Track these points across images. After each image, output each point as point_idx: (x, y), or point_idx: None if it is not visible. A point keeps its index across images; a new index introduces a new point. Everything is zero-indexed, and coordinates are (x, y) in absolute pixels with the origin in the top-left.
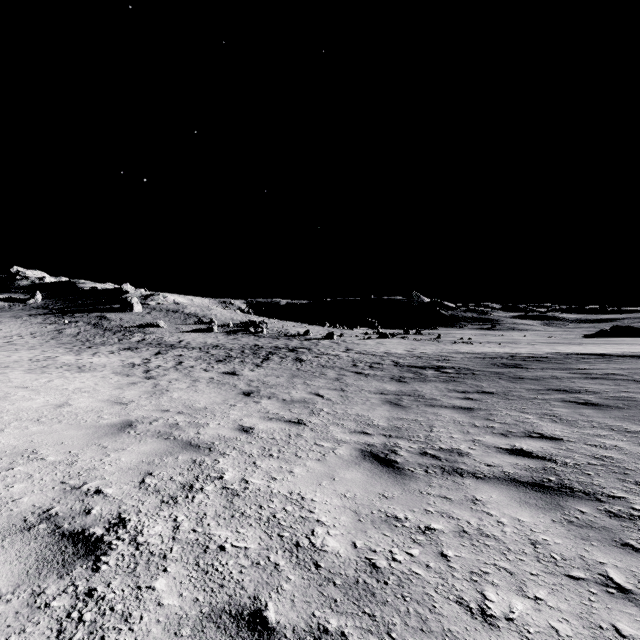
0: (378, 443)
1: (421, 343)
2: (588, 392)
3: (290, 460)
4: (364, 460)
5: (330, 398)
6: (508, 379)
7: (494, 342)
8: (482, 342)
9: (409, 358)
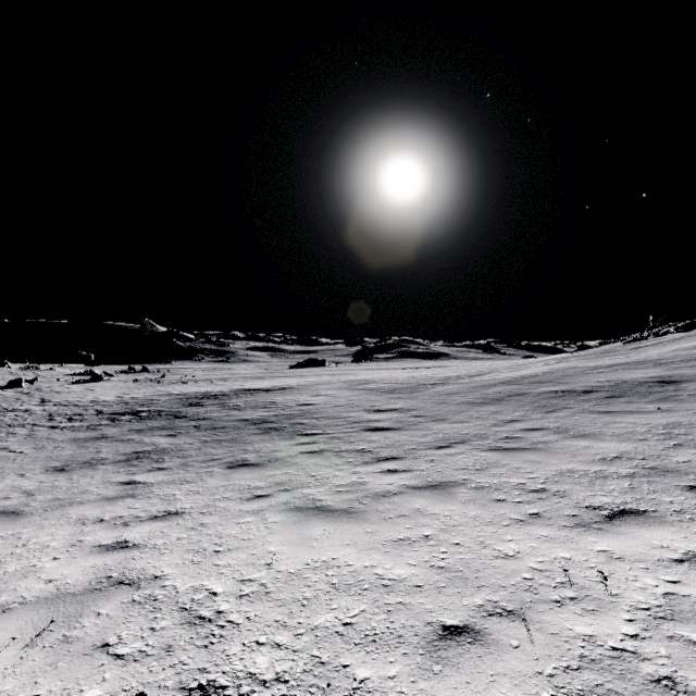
0: (60, 465)
1: (139, 386)
2: (208, 419)
3: (1, 480)
4: (49, 471)
5: (23, 451)
6: (178, 416)
7: (210, 380)
8: (200, 380)
9: (116, 405)
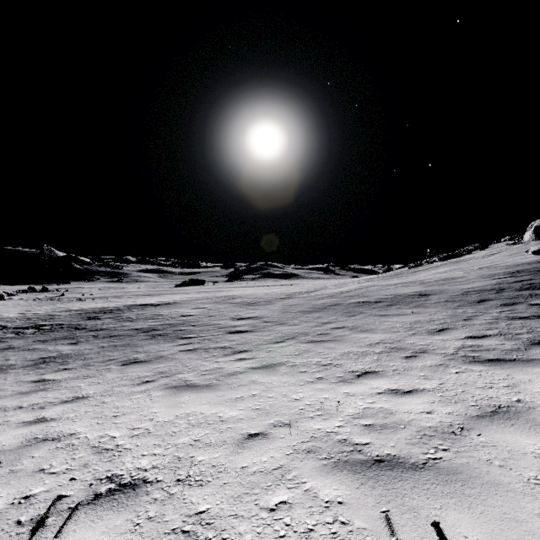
0: None
1: (40, 303)
2: (105, 329)
3: None
4: None
5: None
6: (79, 328)
7: (106, 297)
8: (97, 298)
9: (19, 321)
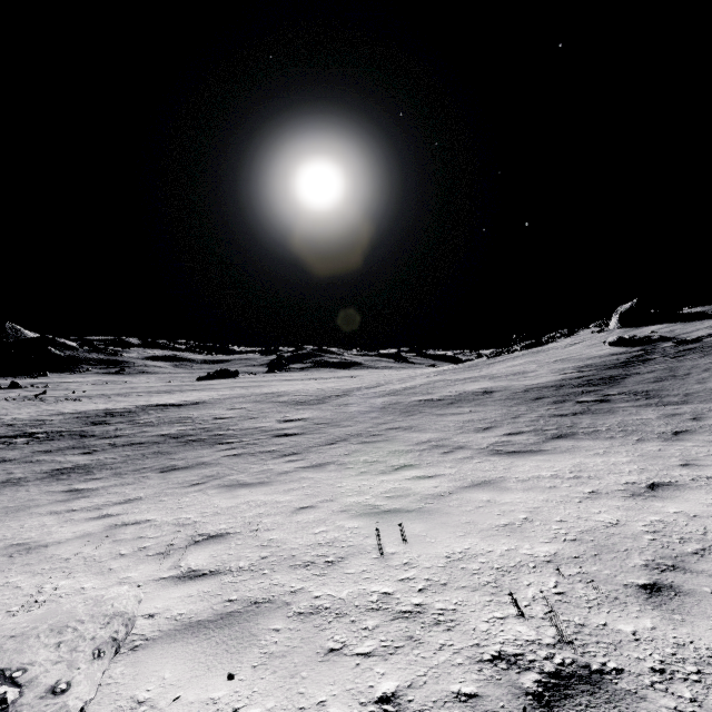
0: None
1: (17, 405)
2: (121, 436)
3: None
4: None
5: None
6: (85, 435)
7: (107, 395)
8: (94, 396)
9: None
